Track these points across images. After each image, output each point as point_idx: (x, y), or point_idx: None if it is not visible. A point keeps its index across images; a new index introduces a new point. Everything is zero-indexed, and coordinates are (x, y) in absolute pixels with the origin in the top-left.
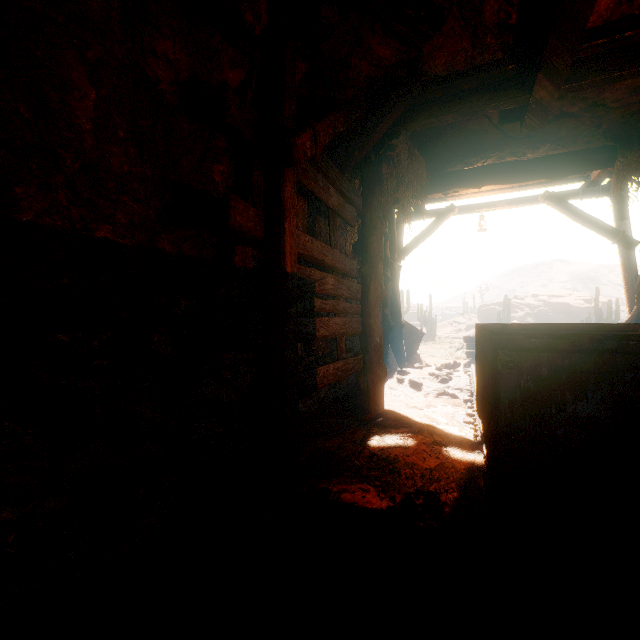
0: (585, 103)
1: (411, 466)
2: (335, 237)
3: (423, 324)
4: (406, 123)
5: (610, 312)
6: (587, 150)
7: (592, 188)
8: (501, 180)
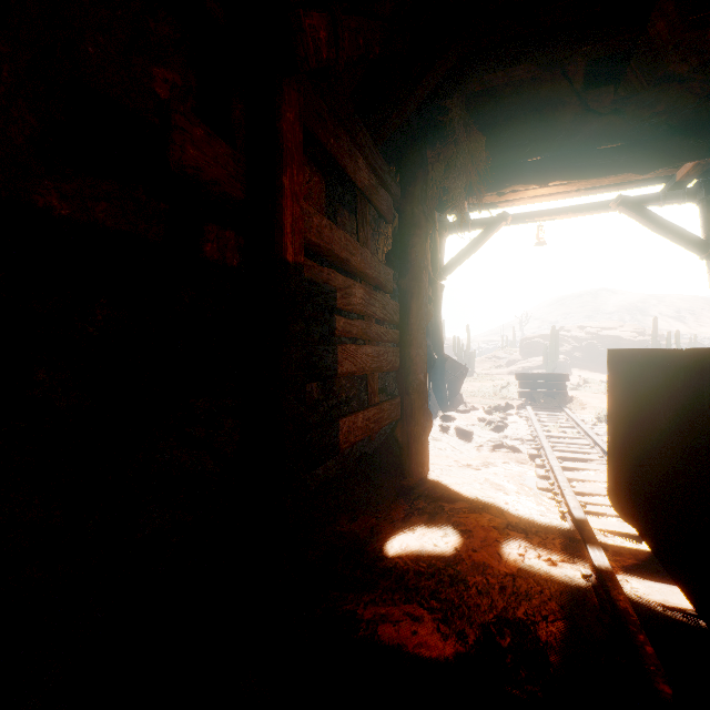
0: (700, 59)
1: (482, 569)
2: (365, 233)
3: (460, 359)
4: (462, 79)
5: (670, 345)
6: (686, 133)
7: (676, 191)
8: (573, 174)
